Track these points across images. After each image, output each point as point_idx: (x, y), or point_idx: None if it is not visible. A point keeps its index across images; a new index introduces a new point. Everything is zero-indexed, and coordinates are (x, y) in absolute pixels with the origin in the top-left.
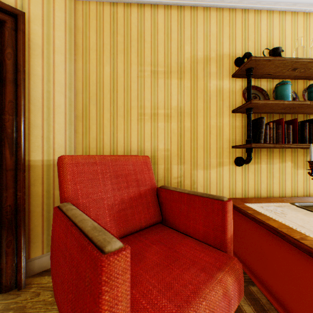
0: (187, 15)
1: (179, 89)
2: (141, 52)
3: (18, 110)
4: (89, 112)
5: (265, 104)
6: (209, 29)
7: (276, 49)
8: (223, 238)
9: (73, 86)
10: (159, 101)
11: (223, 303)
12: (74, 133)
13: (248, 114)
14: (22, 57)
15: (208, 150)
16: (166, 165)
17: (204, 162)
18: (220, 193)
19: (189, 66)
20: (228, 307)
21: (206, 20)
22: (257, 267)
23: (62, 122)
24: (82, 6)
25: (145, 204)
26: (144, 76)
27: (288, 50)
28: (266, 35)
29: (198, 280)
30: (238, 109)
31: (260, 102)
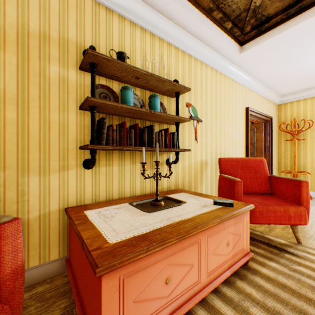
0: None
1: None
2: None
3: None
4: None
5: (106, 105)
6: (49, 0)
7: (121, 53)
8: None
9: None
10: None
11: None
12: None
13: (92, 112)
14: None
15: (47, 151)
16: None
17: (40, 165)
18: (65, 202)
19: (14, 36)
20: None
21: None
22: (80, 284)
23: None
24: None
25: None
26: None
27: (139, 61)
28: (118, 38)
29: None
30: (82, 105)
31: (98, 101)
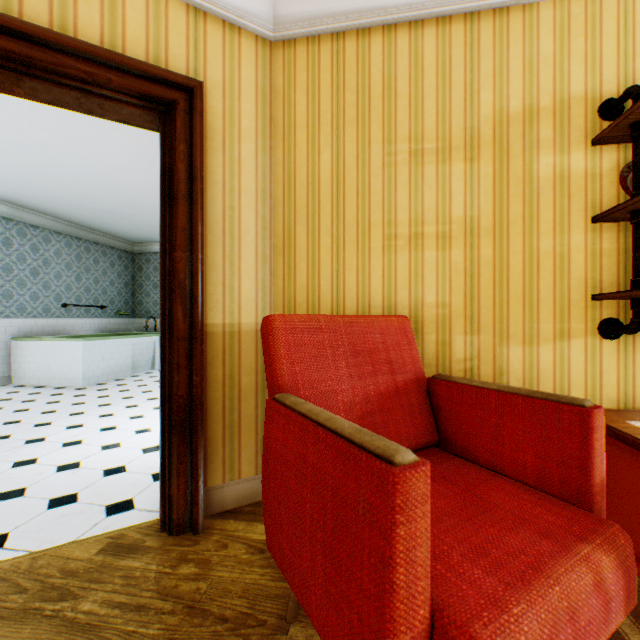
0: (485, 28)
1: (467, 181)
2: (390, 117)
3: (194, 243)
4: (295, 239)
5: None
6: (536, 48)
7: None
8: (584, 484)
9: (268, 195)
10: (426, 209)
11: (595, 602)
12: (270, 277)
13: (635, 223)
14: (200, 156)
15: (532, 304)
16: (440, 334)
17: (523, 329)
18: None
19: (489, 133)
20: (604, 614)
21: (529, 32)
22: None
23: (252, 259)
24: (283, 50)
25: (406, 408)
26: (394, 162)
27: None
28: None
29: (537, 551)
30: (610, 213)
31: None
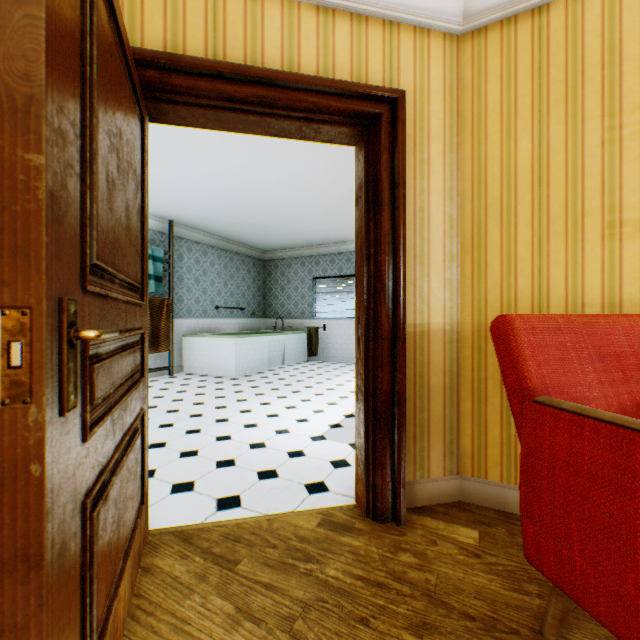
0: None
1: None
2: (611, 86)
3: (396, 246)
4: (485, 235)
5: None
6: None
7: None
8: None
9: (454, 192)
10: None
11: None
12: (456, 276)
13: None
14: (401, 162)
15: None
16: None
17: None
18: None
19: None
20: None
21: None
22: None
23: (439, 259)
24: (471, 42)
25: None
26: (618, 138)
27: None
28: None
29: None
30: None
31: None
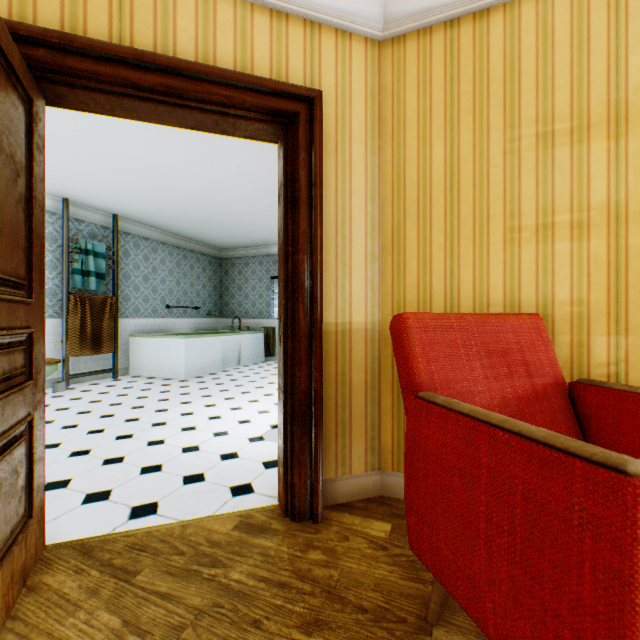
0: None
1: (611, 161)
2: (512, 100)
3: (314, 245)
4: (404, 237)
5: None
6: None
7: None
8: None
9: (376, 194)
10: (557, 196)
11: None
12: (378, 277)
13: None
14: (319, 162)
15: None
16: (575, 335)
17: None
18: None
19: None
20: None
21: None
22: None
23: (361, 259)
24: (392, 48)
25: (547, 414)
26: (518, 148)
27: None
28: None
29: None
30: None
31: None
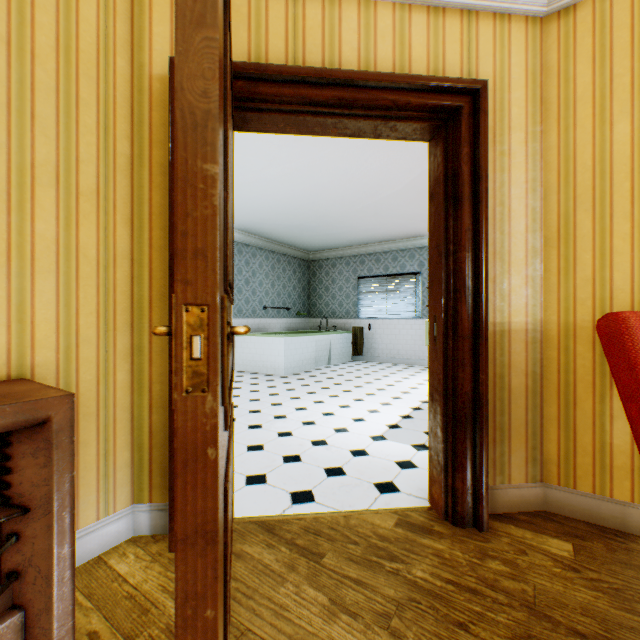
0: None
1: None
2: None
3: (478, 242)
4: (573, 228)
5: None
6: None
7: None
8: None
9: (537, 184)
10: None
11: None
12: (539, 273)
13: None
14: (483, 155)
15: None
16: None
17: None
18: None
19: None
20: None
21: None
22: None
23: (521, 255)
24: (557, 22)
25: None
26: None
27: None
28: None
29: None
30: None
31: None
